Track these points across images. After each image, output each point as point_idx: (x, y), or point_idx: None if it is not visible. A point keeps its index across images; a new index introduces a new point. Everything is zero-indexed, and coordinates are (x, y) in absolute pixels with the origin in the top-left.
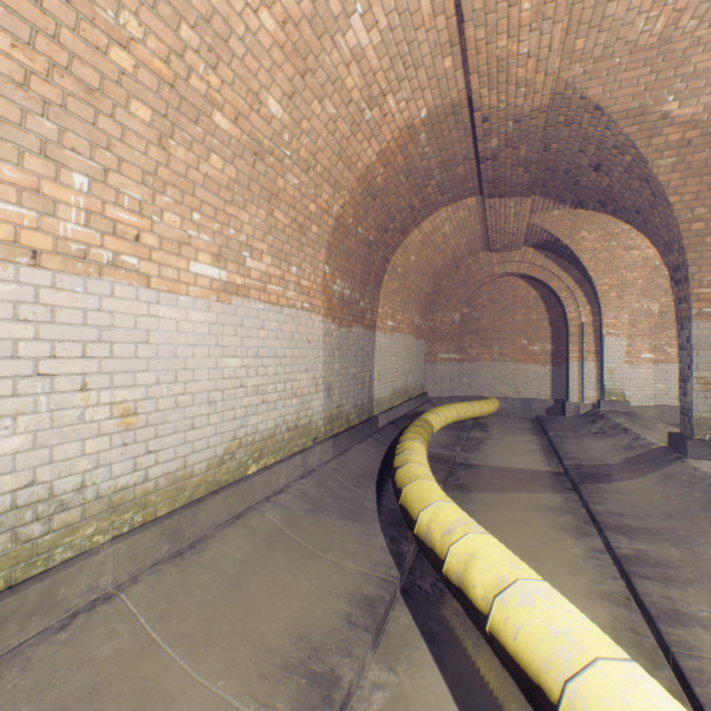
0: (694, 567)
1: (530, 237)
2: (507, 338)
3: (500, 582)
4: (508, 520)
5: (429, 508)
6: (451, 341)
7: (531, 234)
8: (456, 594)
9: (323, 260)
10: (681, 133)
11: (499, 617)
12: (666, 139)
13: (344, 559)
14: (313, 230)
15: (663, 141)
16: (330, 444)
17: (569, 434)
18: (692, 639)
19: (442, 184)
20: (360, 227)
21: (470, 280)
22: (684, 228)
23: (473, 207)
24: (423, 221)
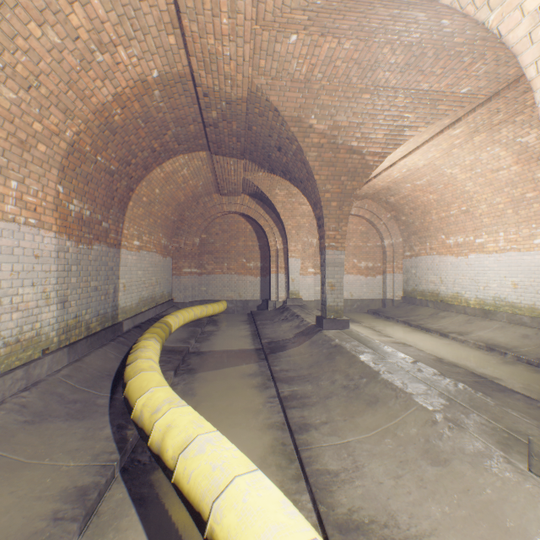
0: (318, 394)
1: (247, 188)
2: (233, 257)
3: (186, 441)
4: (220, 389)
5: (145, 394)
6: (193, 259)
7: (247, 186)
8: (157, 461)
9: (56, 180)
10: (319, 139)
11: (181, 469)
12: (312, 140)
13: (64, 459)
14: (41, 149)
15: (311, 141)
16: (65, 353)
17: (268, 322)
18: (310, 438)
19: (179, 136)
20: (100, 156)
21: (207, 214)
22: (322, 195)
23: (205, 159)
24: (165, 162)
